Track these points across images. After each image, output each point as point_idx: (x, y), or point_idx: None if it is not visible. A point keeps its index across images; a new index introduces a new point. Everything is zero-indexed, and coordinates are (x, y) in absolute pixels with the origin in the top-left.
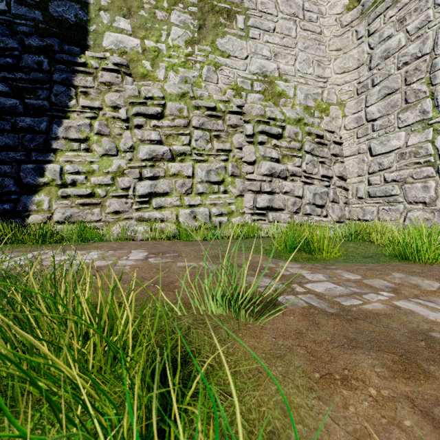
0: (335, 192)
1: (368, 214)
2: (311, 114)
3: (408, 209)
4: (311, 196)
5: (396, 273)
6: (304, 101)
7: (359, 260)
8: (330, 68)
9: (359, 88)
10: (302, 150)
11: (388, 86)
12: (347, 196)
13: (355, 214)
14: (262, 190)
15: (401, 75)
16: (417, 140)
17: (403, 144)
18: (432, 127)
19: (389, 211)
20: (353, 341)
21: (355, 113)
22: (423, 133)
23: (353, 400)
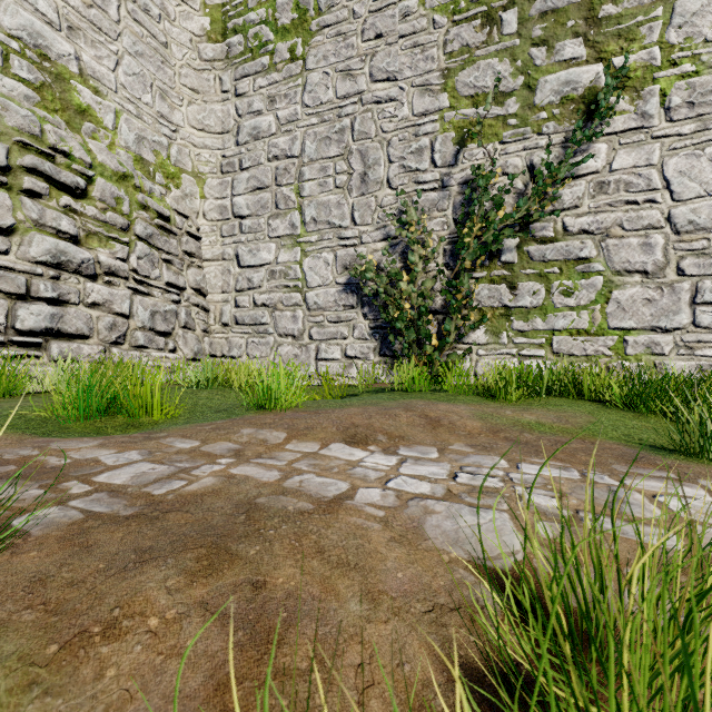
0: (189, 313)
1: (236, 349)
2: (148, 174)
3: (278, 343)
4: (147, 316)
5: (246, 428)
6: (136, 147)
7: (209, 416)
8: (182, 112)
9: (224, 164)
10: (130, 233)
11: (258, 177)
12: (208, 321)
13: (219, 348)
14: (35, 293)
15: (272, 170)
16: (287, 258)
17: (274, 259)
18: (300, 246)
19: (260, 345)
20: (148, 552)
21: (219, 198)
22: (293, 251)
23: (117, 656)
